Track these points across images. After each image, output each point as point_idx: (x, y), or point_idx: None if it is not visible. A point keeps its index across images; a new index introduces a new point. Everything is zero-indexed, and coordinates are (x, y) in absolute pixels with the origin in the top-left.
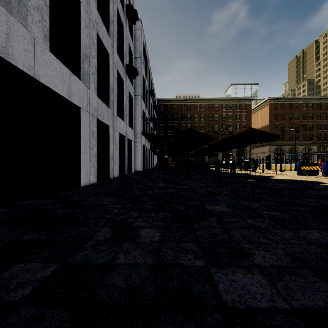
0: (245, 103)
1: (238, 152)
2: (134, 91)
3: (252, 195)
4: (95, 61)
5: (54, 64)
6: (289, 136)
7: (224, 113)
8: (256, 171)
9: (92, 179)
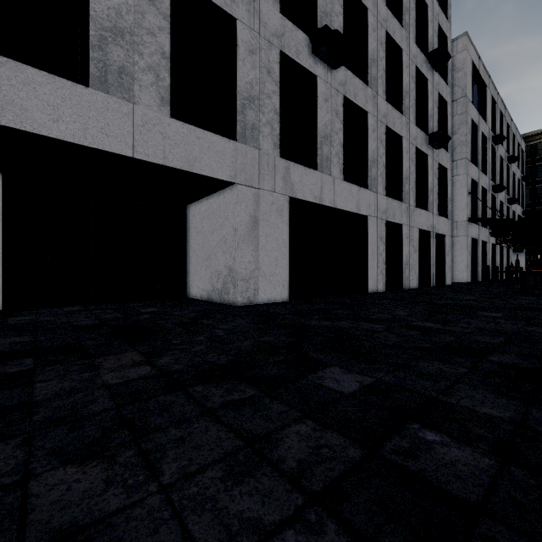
0: None
1: None
2: (450, 158)
3: None
4: (384, 159)
5: (346, 188)
6: None
7: None
8: None
9: (380, 287)
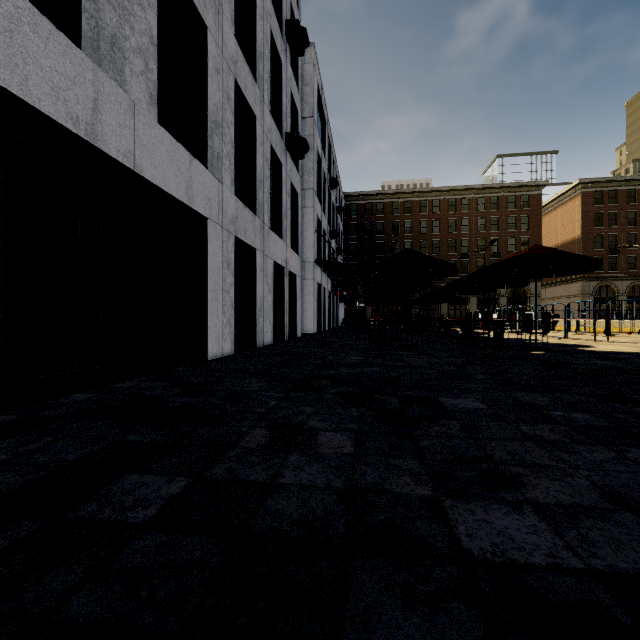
0: (527, 194)
1: (512, 296)
2: (300, 183)
3: (537, 380)
4: (232, 132)
5: (165, 144)
6: (628, 260)
7: (482, 215)
8: (551, 336)
9: (227, 347)
